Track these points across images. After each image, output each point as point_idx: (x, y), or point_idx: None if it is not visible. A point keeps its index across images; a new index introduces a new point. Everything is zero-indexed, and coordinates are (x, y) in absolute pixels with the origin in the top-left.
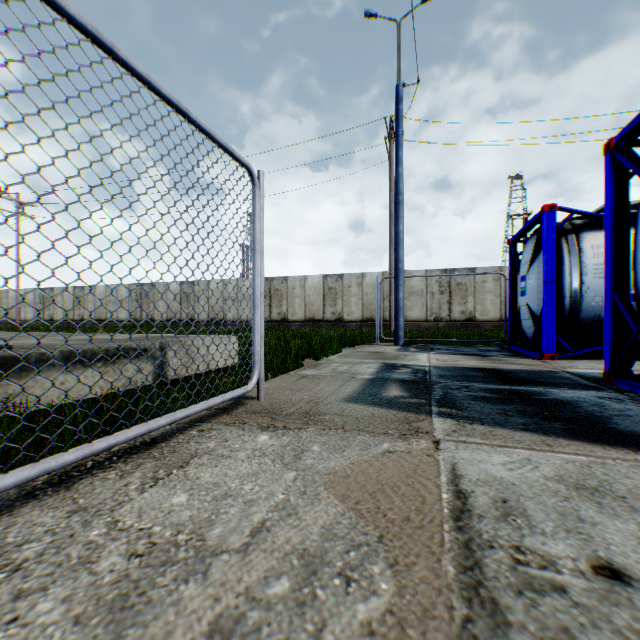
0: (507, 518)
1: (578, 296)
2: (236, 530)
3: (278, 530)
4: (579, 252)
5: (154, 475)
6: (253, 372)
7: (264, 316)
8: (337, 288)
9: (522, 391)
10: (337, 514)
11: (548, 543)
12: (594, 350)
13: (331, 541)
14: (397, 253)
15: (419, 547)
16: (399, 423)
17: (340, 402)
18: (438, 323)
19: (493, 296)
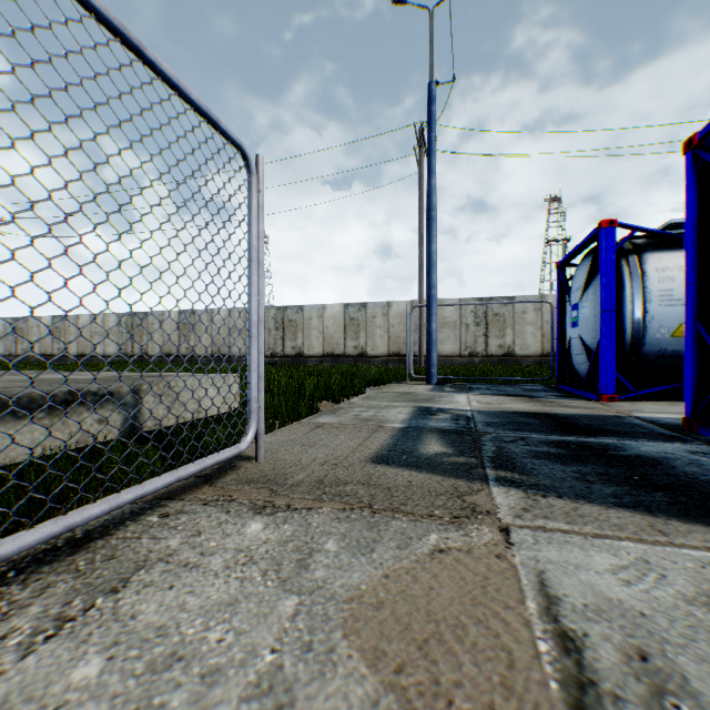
0: (663, 702)
1: (641, 327)
2: None
3: None
4: (642, 276)
5: (62, 610)
6: (249, 425)
7: (276, 350)
8: (360, 319)
9: (593, 444)
10: (365, 702)
11: None
12: (659, 390)
13: None
14: (429, 277)
15: None
16: (447, 497)
17: (365, 463)
18: (473, 358)
19: (534, 328)
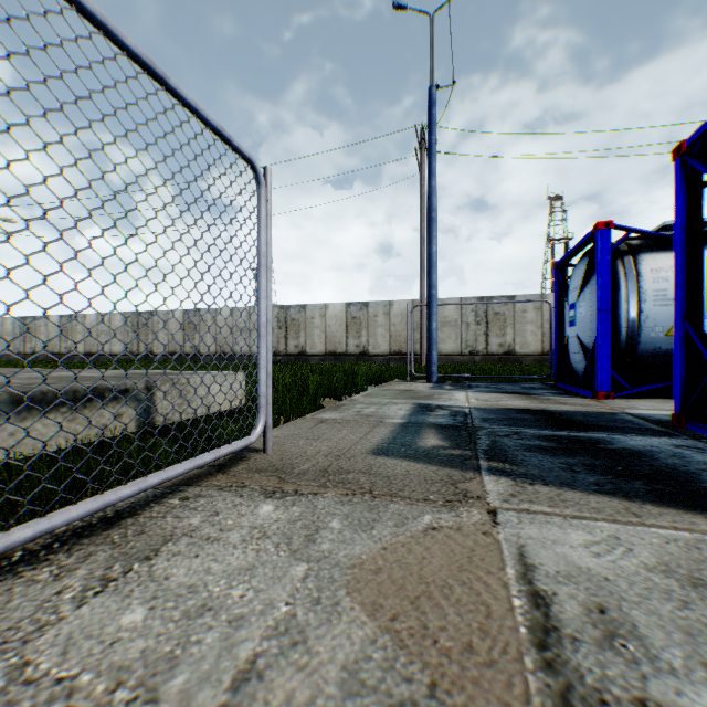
0: (613, 642)
1: (636, 326)
2: (210, 678)
3: (275, 676)
4: (637, 276)
5: (105, 573)
6: (258, 419)
7: (279, 349)
8: (362, 318)
9: (583, 438)
10: (365, 641)
11: (686, 692)
12: (654, 388)
13: (357, 697)
14: (430, 277)
15: (493, 706)
16: (442, 484)
17: (366, 455)
18: (474, 357)
19: (534, 327)
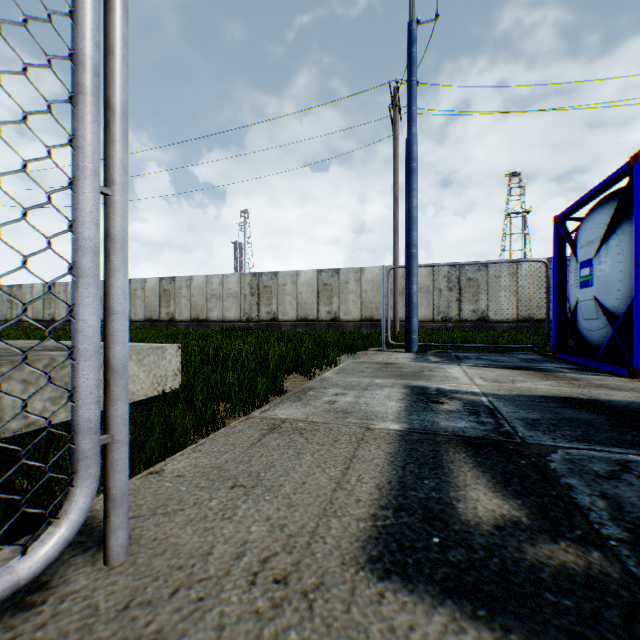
0: None
1: None
2: None
3: None
4: None
5: None
6: (71, 490)
7: (252, 316)
8: (333, 284)
9: None
10: None
11: None
12: None
13: None
14: (410, 235)
15: None
16: None
17: (354, 574)
18: (446, 323)
19: (509, 293)
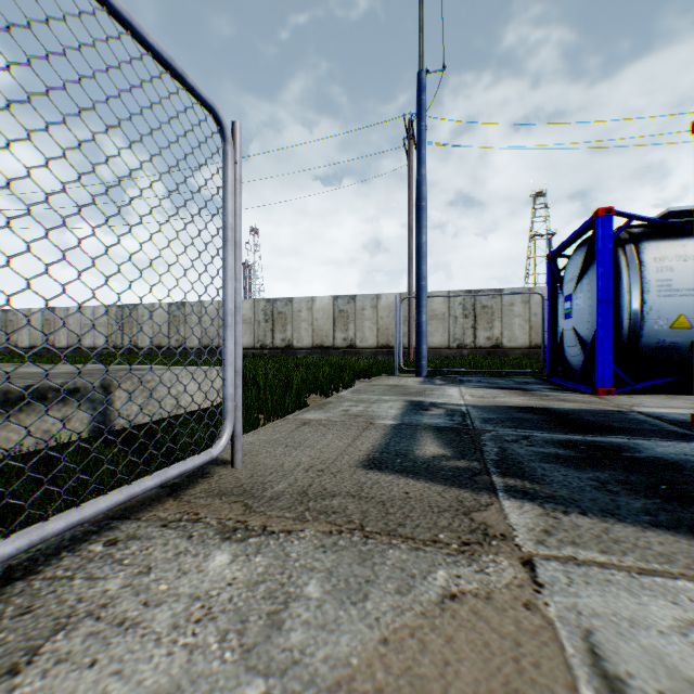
0: None
1: (639, 318)
2: None
3: None
4: (640, 265)
5: None
6: (223, 426)
7: (266, 342)
8: (349, 311)
9: (603, 444)
10: None
11: None
12: (657, 383)
13: None
14: (419, 268)
15: None
16: (452, 514)
17: (355, 469)
18: (462, 350)
19: (522, 320)
